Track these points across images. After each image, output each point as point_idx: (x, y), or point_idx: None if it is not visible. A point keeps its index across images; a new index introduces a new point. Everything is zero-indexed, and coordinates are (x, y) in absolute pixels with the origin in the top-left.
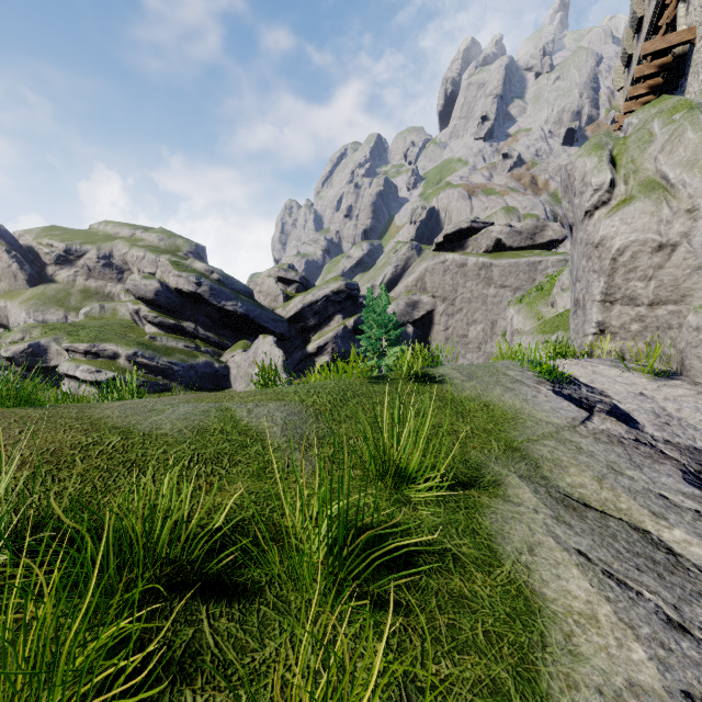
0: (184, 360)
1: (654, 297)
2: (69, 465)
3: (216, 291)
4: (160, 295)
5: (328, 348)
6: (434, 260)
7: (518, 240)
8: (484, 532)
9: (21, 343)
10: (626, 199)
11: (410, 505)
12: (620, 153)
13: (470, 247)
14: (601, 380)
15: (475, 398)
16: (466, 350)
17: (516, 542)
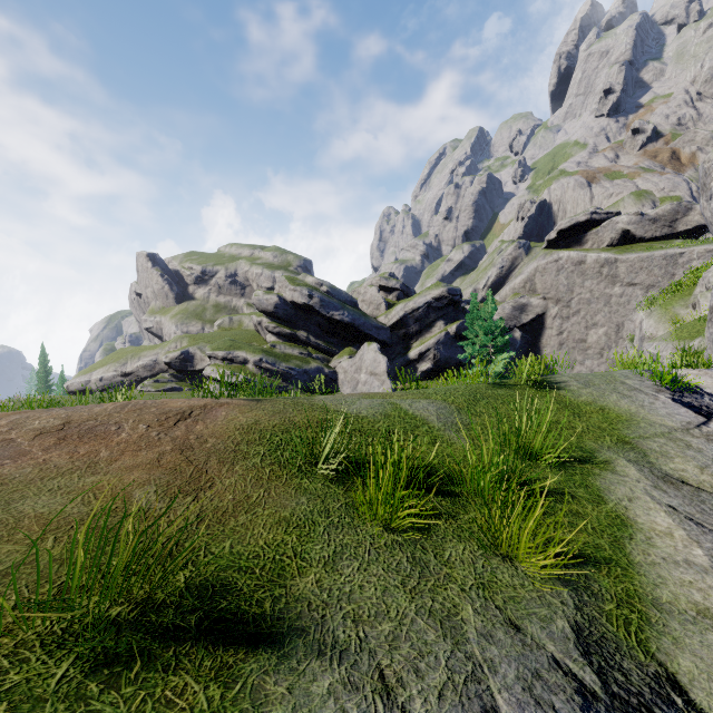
0: (299, 365)
1: None
2: (328, 429)
3: (325, 302)
4: (279, 308)
5: (429, 354)
6: (546, 259)
7: (651, 230)
8: (594, 488)
9: (176, 351)
10: None
11: (539, 468)
12: None
13: (589, 242)
14: None
15: (591, 403)
16: (584, 356)
17: (618, 495)
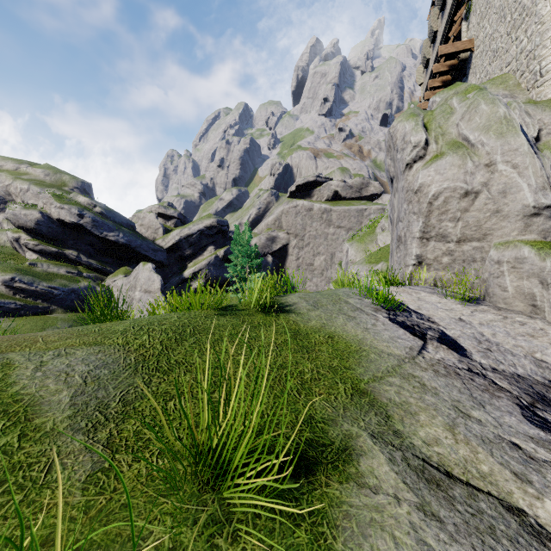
0: (65, 284)
1: (461, 235)
2: None
3: (98, 222)
4: (41, 225)
5: (202, 273)
6: (289, 205)
7: (350, 193)
8: None
9: None
10: (438, 155)
11: (230, 526)
12: (429, 121)
13: (315, 196)
14: (426, 306)
15: (320, 329)
16: (313, 275)
17: None
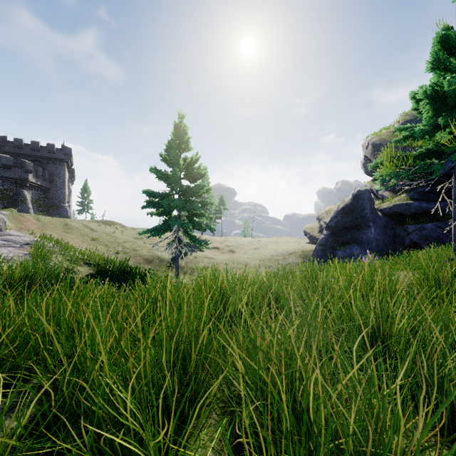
0: None
1: None
2: None
3: (376, 147)
4: (365, 167)
5: None
6: None
7: None
8: None
9: None
10: None
11: None
12: None
13: None
14: None
15: None
16: None
17: None
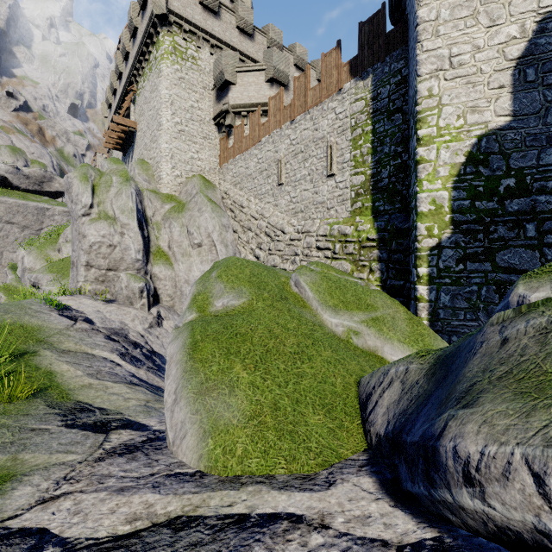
0: None
1: (108, 267)
2: None
3: None
4: None
5: None
6: None
7: (26, 183)
8: (34, 365)
9: None
10: (98, 216)
11: None
12: (98, 185)
13: None
14: (83, 306)
15: (14, 323)
16: None
17: (46, 364)
